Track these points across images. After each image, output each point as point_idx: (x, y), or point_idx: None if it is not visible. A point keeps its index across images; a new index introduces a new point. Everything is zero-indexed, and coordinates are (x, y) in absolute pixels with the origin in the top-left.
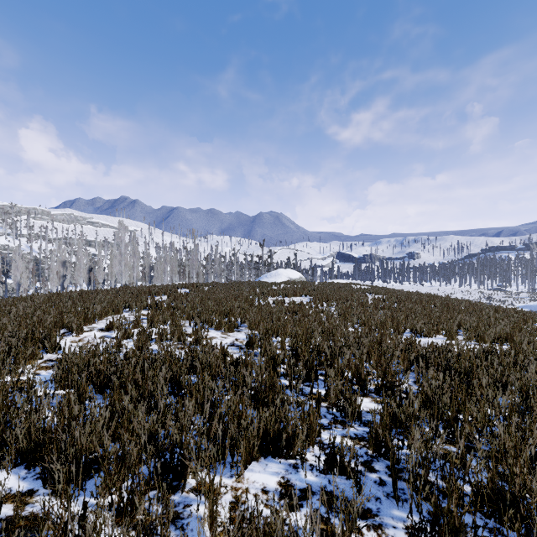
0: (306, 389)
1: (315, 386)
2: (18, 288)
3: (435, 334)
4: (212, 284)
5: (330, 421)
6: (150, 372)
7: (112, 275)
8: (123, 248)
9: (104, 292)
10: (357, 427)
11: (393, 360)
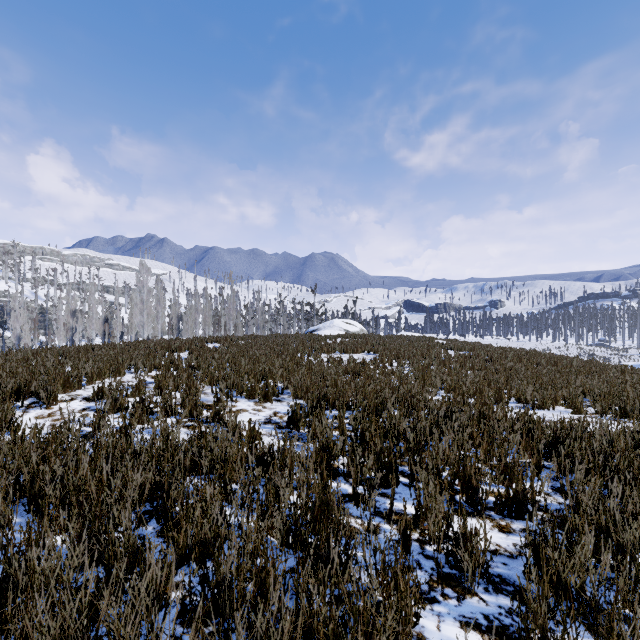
0: (381, 502)
1: (395, 495)
2: (17, 342)
3: (552, 405)
4: (251, 338)
5: (430, 578)
6: (115, 480)
7: (133, 327)
8: (146, 295)
9: (110, 347)
10: (483, 595)
11: (510, 448)
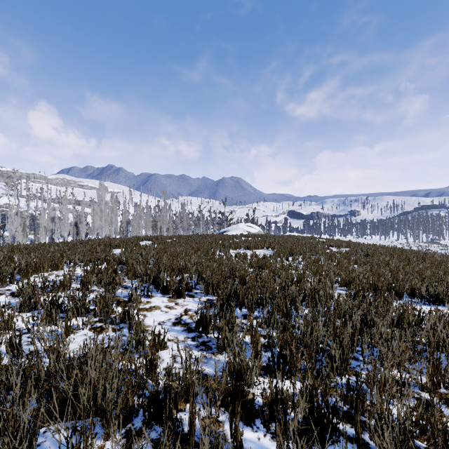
0: None
1: None
2: (13, 240)
3: (447, 300)
4: (176, 237)
5: None
6: None
7: (95, 229)
8: (103, 206)
9: (63, 244)
10: None
11: None
